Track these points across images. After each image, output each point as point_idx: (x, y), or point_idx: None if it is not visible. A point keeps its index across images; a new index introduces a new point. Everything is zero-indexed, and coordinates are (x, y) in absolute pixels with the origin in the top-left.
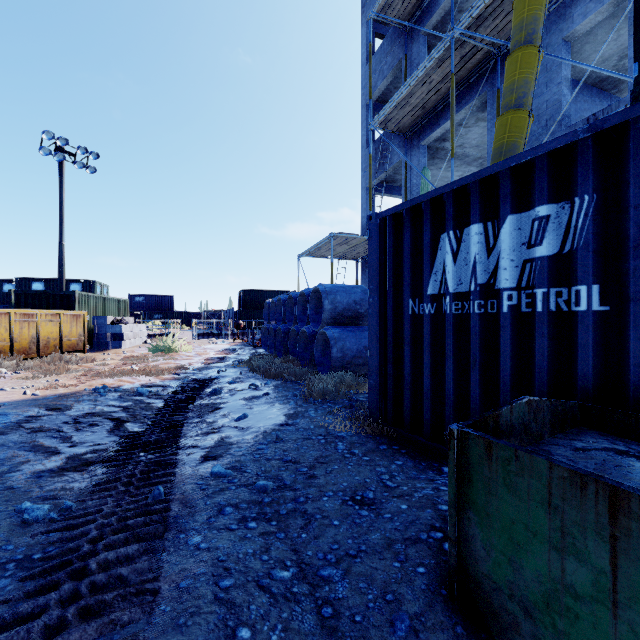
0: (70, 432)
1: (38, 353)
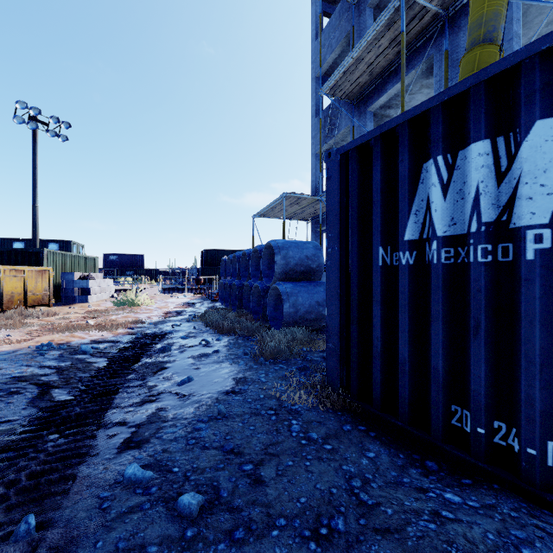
0: None
1: (1, 307)
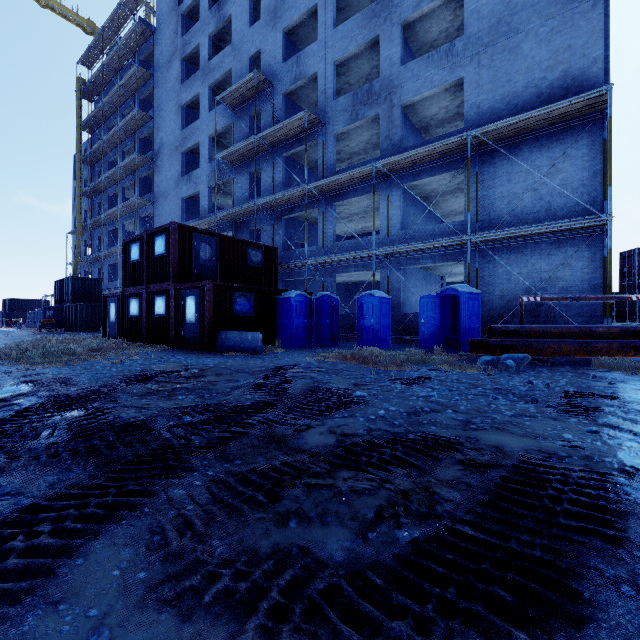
0: None
1: None
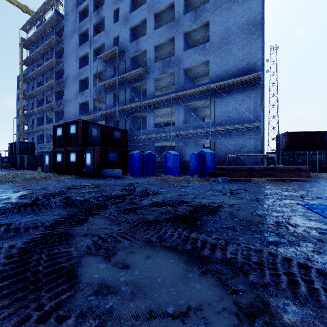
0: None
1: None
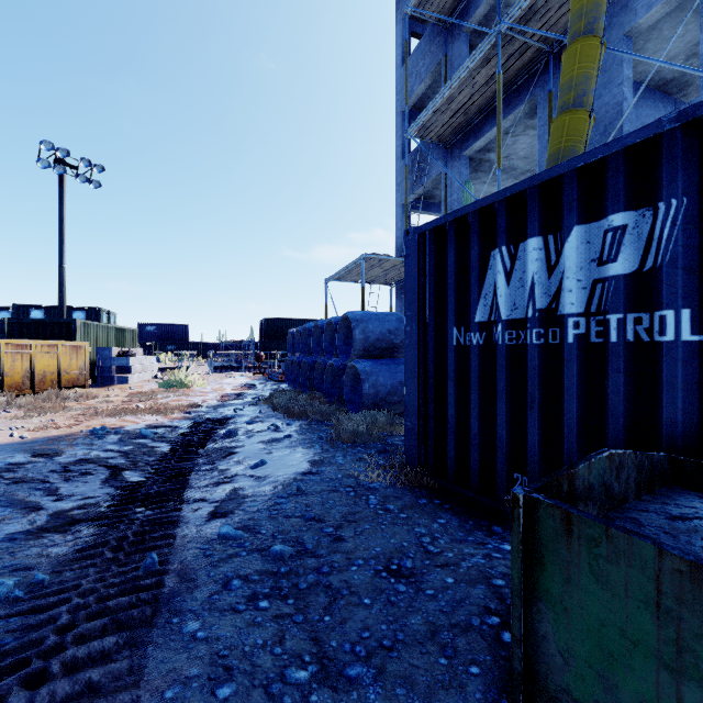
0: (57, 483)
1: (33, 389)
